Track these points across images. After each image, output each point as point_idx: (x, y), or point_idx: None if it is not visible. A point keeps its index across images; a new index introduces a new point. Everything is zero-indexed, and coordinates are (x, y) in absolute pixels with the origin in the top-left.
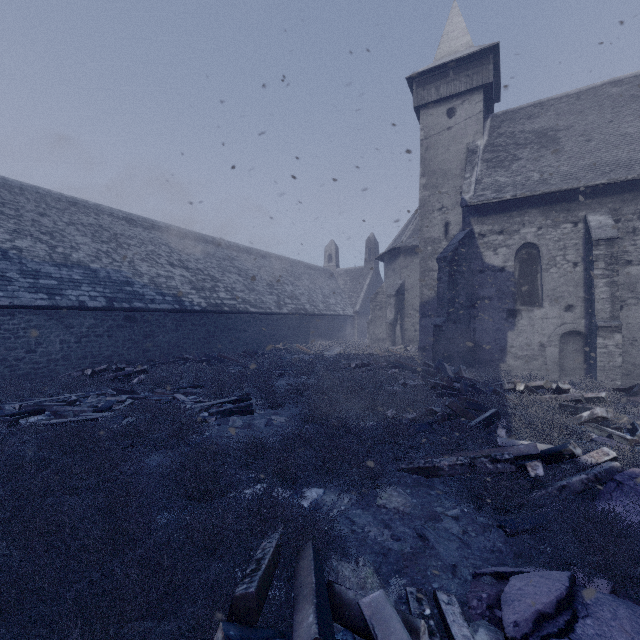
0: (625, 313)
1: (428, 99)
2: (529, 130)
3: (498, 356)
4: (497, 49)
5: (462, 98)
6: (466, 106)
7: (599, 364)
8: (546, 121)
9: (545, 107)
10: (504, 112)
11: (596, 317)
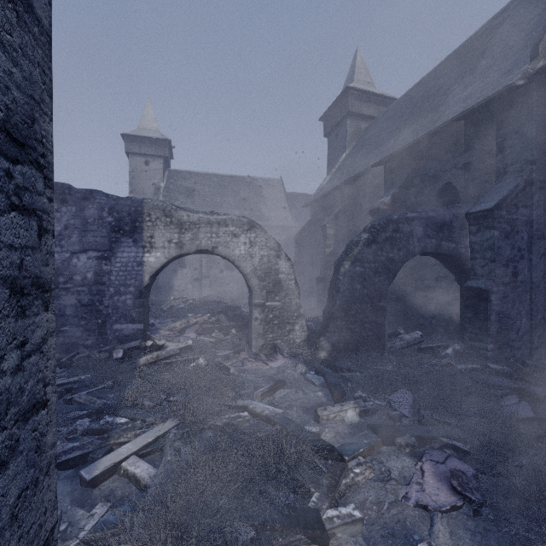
0: (213, 271)
1: (134, 151)
2: (184, 186)
3: (169, 290)
4: (170, 141)
5: (153, 158)
6: (155, 163)
7: (203, 290)
8: (191, 184)
9: (191, 176)
10: (174, 170)
11: (202, 273)
